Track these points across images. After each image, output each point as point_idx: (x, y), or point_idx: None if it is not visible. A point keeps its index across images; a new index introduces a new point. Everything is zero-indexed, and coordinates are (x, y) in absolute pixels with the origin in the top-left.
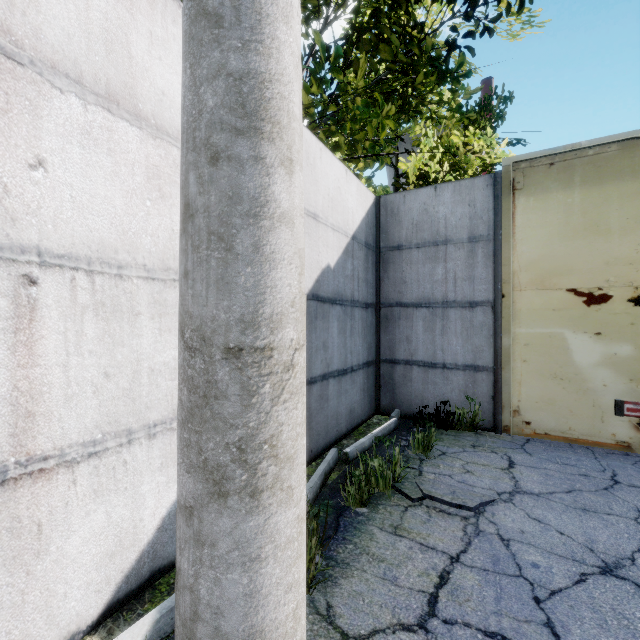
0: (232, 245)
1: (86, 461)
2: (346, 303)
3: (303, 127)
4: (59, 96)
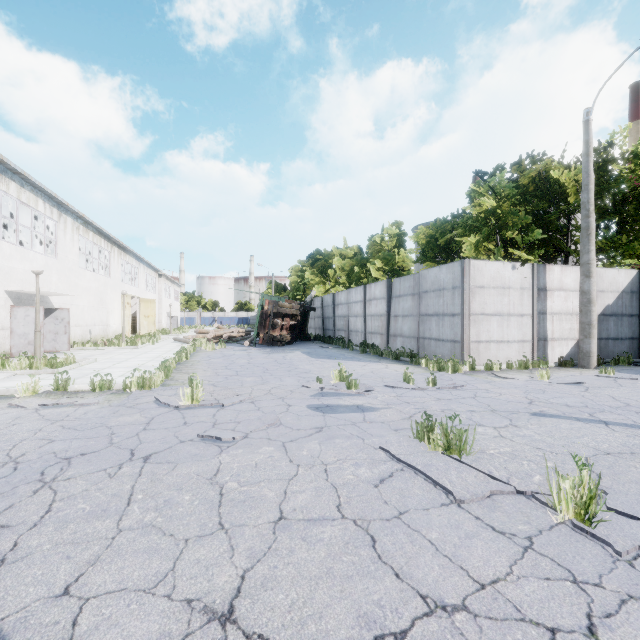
0: (587, 314)
1: (557, 341)
2: (618, 315)
3: (598, 268)
4: (555, 292)
